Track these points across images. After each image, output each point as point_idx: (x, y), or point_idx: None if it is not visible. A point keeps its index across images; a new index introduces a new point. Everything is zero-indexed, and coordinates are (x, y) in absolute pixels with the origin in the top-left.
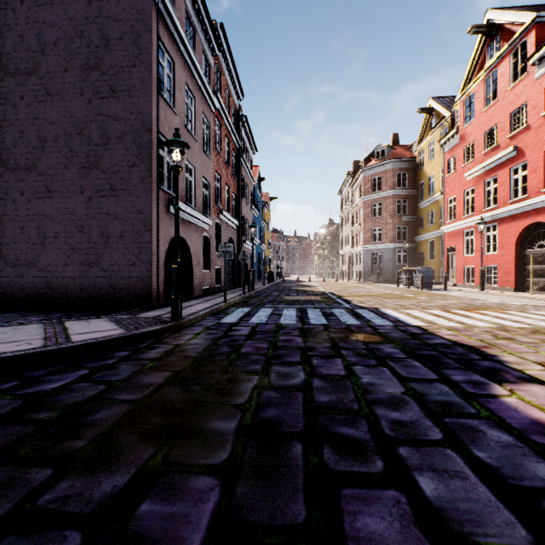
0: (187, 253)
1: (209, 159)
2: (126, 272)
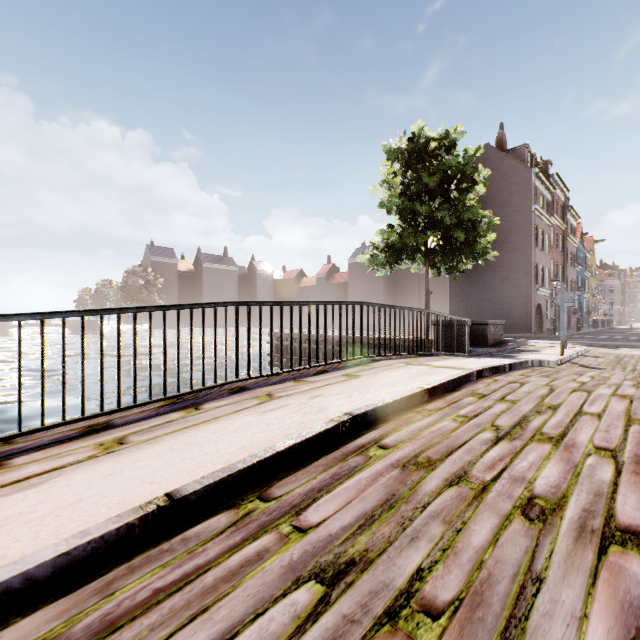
0: (539, 310)
1: (548, 256)
2: (520, 320)
